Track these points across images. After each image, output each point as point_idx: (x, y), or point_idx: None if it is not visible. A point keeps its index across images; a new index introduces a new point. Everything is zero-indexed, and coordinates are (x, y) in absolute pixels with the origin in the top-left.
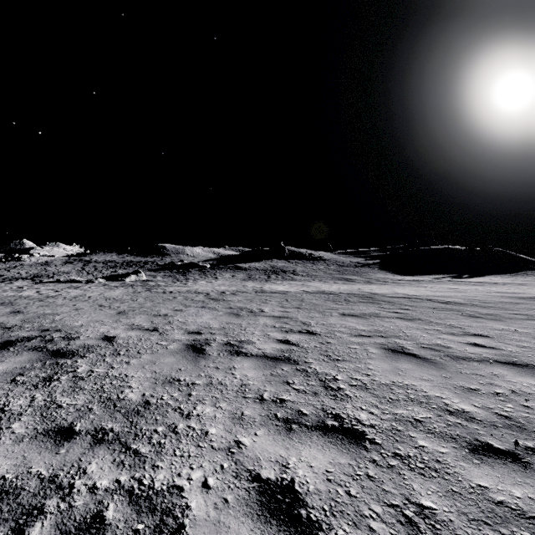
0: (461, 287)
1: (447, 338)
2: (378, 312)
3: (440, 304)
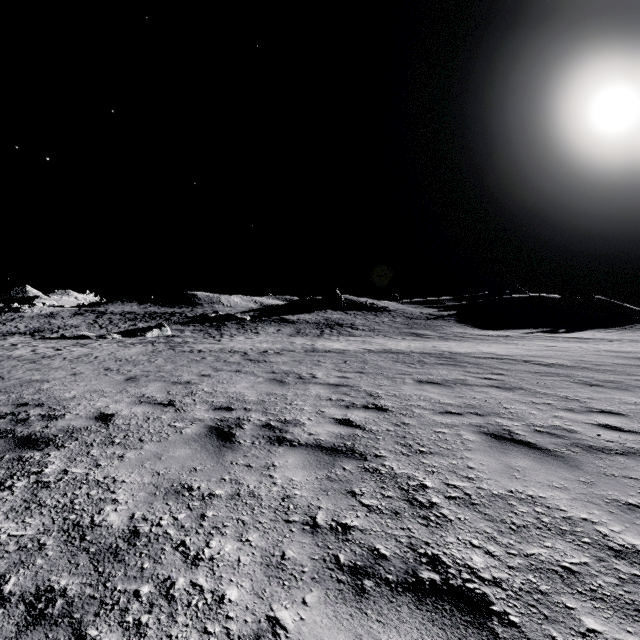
0: (559, 344)
1: (567, 417)
2: (464, 378)
3: (541, 367)
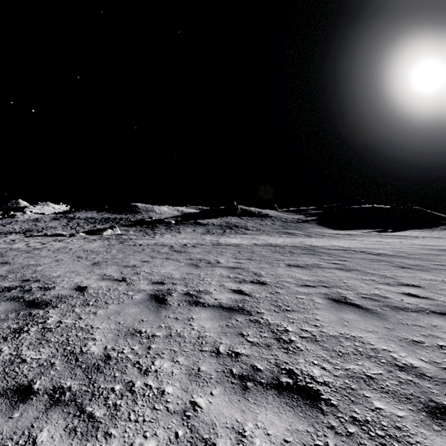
0: (387, 240)
1: (384, 289)
2: (319, 263)
3: (372, 256)
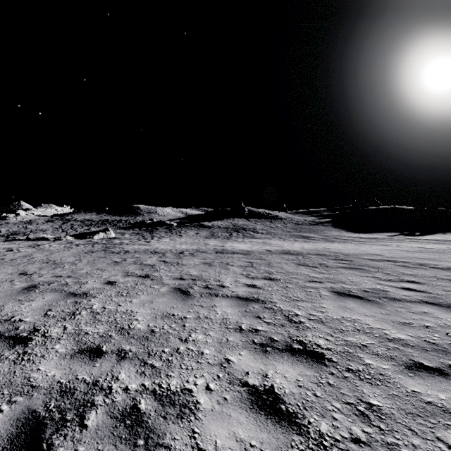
0: (428, 245)
1: None
2: (381, 287)
3: (446, 272)
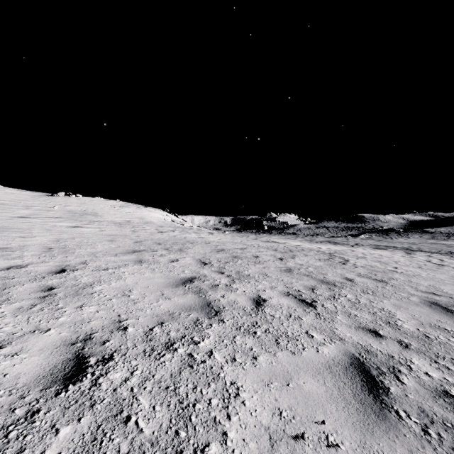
0: None
1: None
2: None
3: None
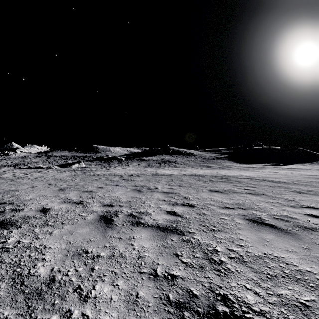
0: (280, 171)
1: (290, 210)
2: (233, 189)
3: (273, 183)
